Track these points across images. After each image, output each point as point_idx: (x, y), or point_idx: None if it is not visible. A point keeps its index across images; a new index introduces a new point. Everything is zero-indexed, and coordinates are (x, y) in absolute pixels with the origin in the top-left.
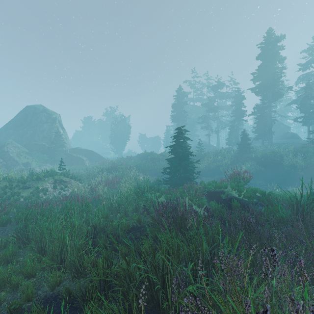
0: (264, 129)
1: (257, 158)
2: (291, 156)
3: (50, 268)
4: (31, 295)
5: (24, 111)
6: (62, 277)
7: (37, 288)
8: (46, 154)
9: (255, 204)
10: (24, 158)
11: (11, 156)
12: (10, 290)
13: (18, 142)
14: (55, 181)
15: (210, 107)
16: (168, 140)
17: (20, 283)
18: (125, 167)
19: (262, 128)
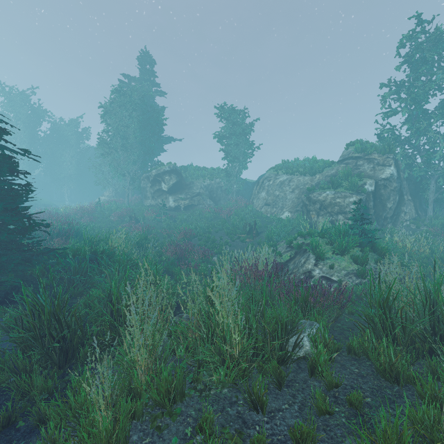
0: None
1: None
2: None
3: None
4: None
5: None
6: None
7: None
8: None
9: None
10: None
11: None
12: None
13: None
14: (291, 244)
15: None
16: None
17: None
18: None
19: None
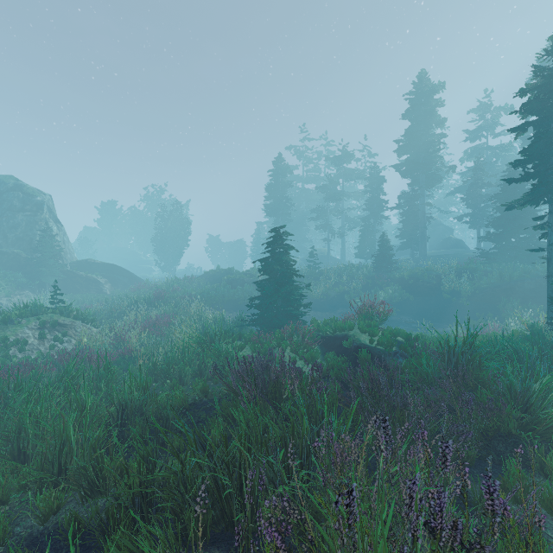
0: (414, 232)
1: (403, 279)
2: (452, 276)
3: (39, 484)
4: (1, 534)
5: None
6: (62, 498)
7: (13, 522)
8: (22, 272)
9: (394, 355)
10: None
11: None
12: None
13: None
14: (43, 325)
15: (330, 193)
16: (259, 247)
17: None
18: (182, 296)
19: (411, 230)
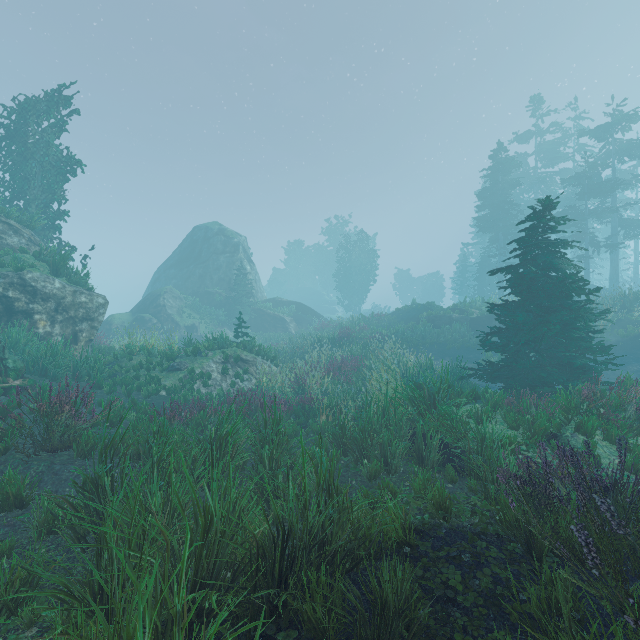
0: None
1: None
2: None
3: None
4: None
5: (191, 236)
6: None
7: None
8: (222, 310)
9: None
10: (188, 318)
11: (169, 314)
12: None
13: (181, 290)
14: (226, 359)
15: (589, 184)
16: (464, 277)
17: None
18: (370, 336)
19: None
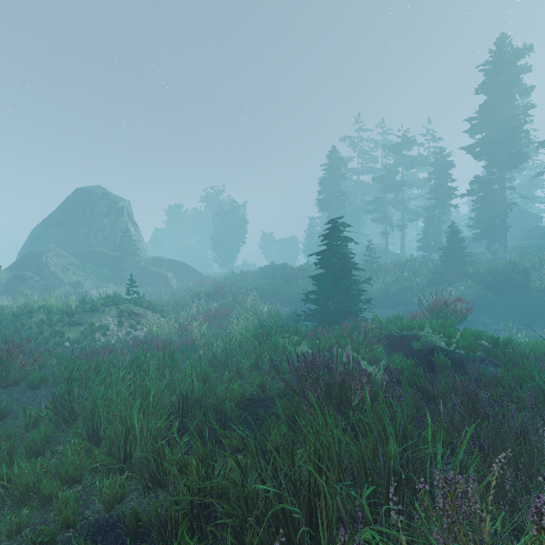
0: (491, 221)
1: (479, 274)
2: (544, 270)
3: (107, 468)
4: (71, 518)
5: (74, 197)
6: (126, 487)
7: (84, 504)
8: (107, 267)
9: (480, 361)
10: (72, 275)
11: (53, 272)
12: (38, 506)
13: (64, 248)
14: (121, 314)
15: (388, 183)
16: (311, 242)
17: (56, 494)
18: (238, 290)
19: (487, 219)
